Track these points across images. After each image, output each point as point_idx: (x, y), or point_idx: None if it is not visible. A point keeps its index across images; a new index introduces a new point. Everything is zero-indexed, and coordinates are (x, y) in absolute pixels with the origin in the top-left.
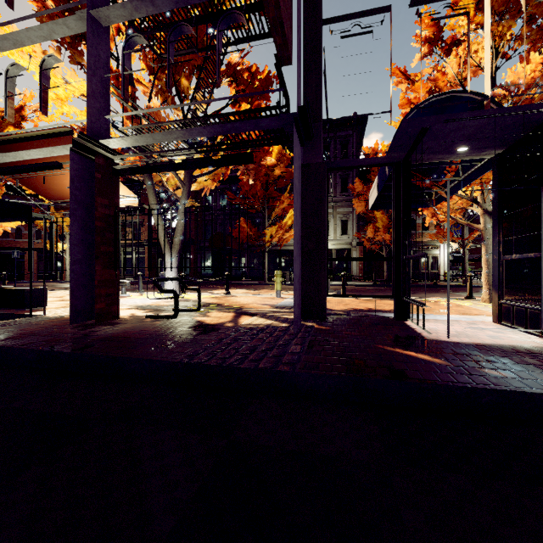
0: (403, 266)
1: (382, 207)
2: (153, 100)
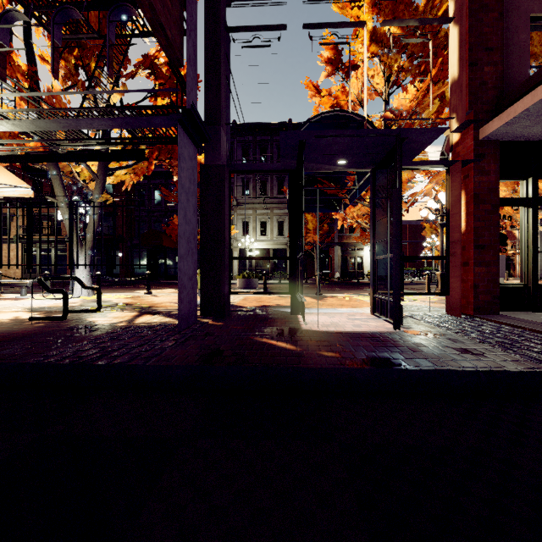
0: (297, 265)
1: None
2: (53, 83)
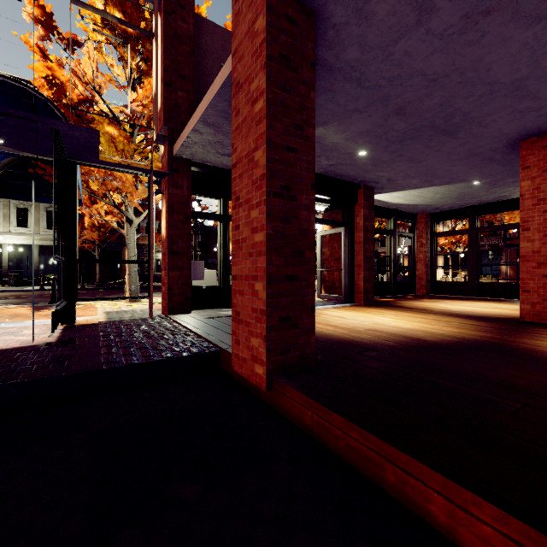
0: None
1: (15, 197)
2: None
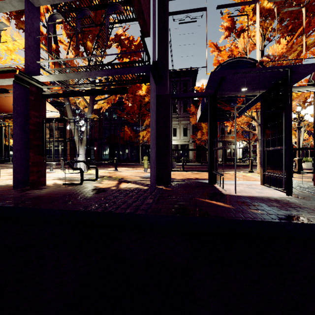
0: (213, 154)
1: (204, 121)
2: (69, 53)
